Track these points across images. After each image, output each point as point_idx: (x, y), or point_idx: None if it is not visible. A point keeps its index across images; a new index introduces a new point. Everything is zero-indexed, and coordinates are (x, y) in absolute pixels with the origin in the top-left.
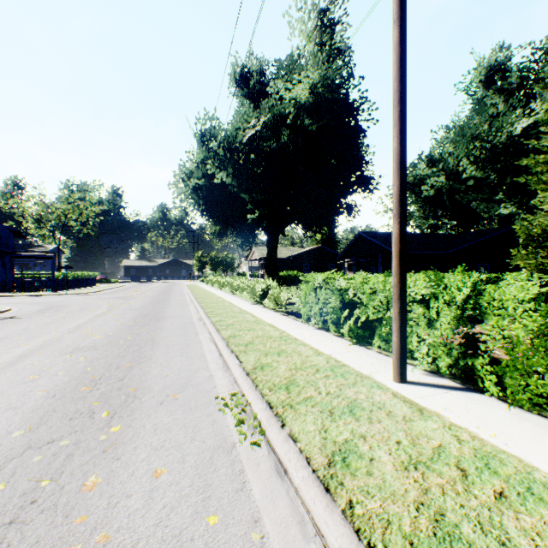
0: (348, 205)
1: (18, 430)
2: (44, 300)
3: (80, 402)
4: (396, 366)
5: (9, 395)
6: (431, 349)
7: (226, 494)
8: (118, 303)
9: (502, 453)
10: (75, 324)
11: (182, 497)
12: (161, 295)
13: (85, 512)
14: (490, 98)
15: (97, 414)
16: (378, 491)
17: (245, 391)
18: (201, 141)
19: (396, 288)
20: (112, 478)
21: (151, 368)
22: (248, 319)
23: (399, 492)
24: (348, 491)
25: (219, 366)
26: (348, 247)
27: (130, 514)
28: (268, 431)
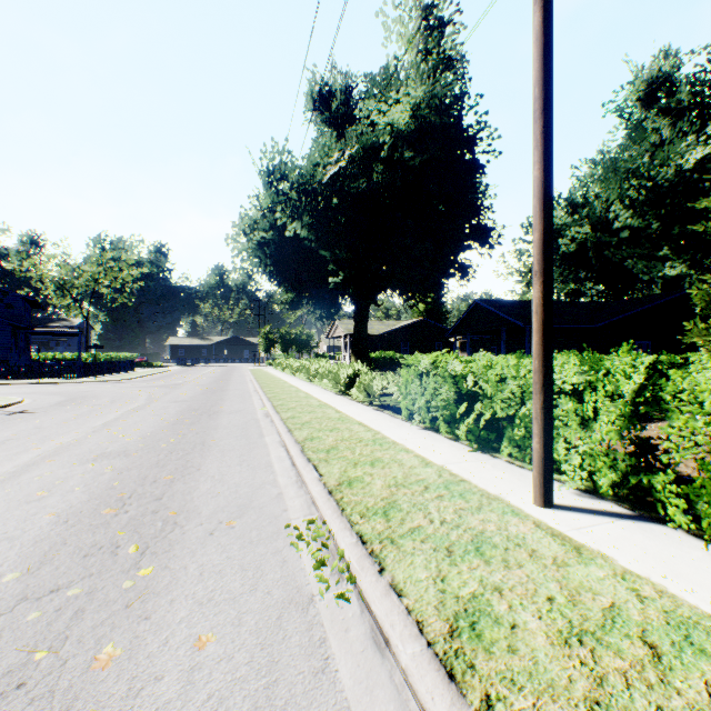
0: (460, 265)
1: (11, 571)
2: (65, 390)
3: (101, 530)
4: (538, 484)
5: (6, 519)
6: (585, 460)
7: (300, 678)
8: (160, 393)
9: (707, 619)
10: (103, 422)
11: (236, 681)
12: (216, 383)
13: (93, 704)
14: (651, 122)
15: (121, 549)
16: (527, 680)
17: (327, 517)
18: (268, 182)
19: (537, 374)
20: (136, 648)
21: (200, 483)
22: (330, 416)
23: (560, 683)
24: (482, 680)
25: (291, 480)
26: (460, 320)
27: (159, 708)
28: (360, 578)
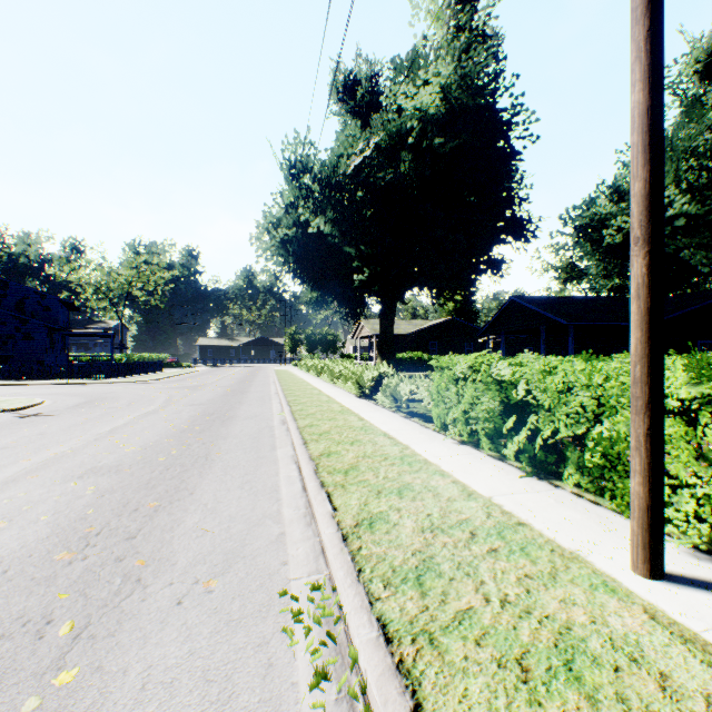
0: (493, 261)
1: None
2: (89, 391)
3: (40, 589)
4: (641, 544)
5: None
6: (704, 506)
7: None
8: (180, 395)
9: None
10: (110, 427)
11: None
12: (238, 385)
13: None
14: (711, 95)
15: (51, 628)
16: None
17: (337, 582)
18: (290, 175)
19: (639, 385)
20: None
21: (188, 513)
22: (352, 424)
23: None
24: None
25: (299, 512)
26: (494, 319)
27: None
28: None
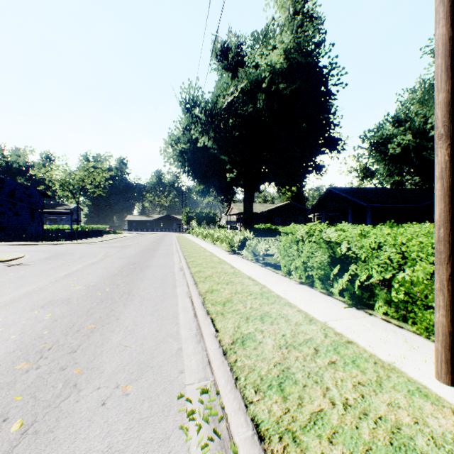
0: (316, 165)
1: None
2: (55, 249)
3: (2, 392)
4: (445, 360)
5: None
6: None
7: None
8: (114, 252)
9: None
10: (66, 273)
11: None
12: (152, 245)
13: None
14: None
15: (6, 425)
16: None
17: (220, 388)
18: (186, 109)
19: (443, 243)
20: None
21: (114, 333)
22: (227, 270)
23: None
24: None
25: (191, 332)
26: (317, 202)
27: None
28: None
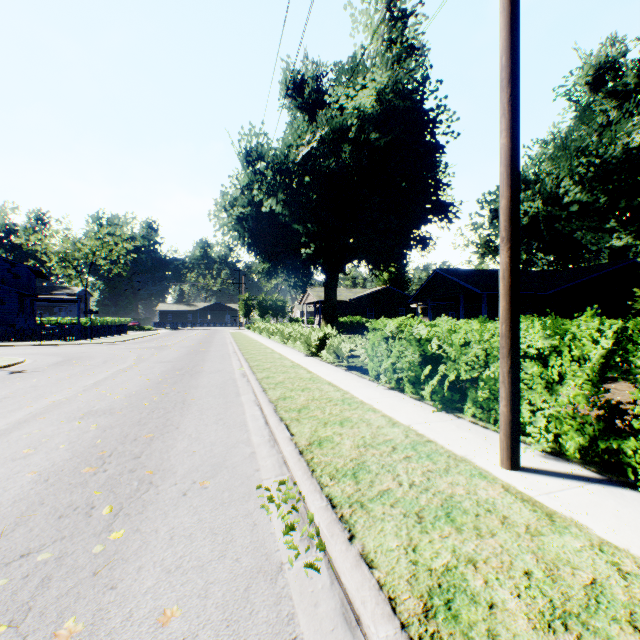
0: (421, 238)
1: None
2: (64, 351)
3: (78, 490)
4: (505, 447)
5: None
6: (551, 423)
7: None
8: (148, 354)
9: None
10: (94, 381)
11: None
12: (199, 345)
13: None
14: (599, 104)
15: (96, 510)
16: None
17: (297, 479)
18: (246, 162)
19: (504, 338)
20: (98, 623)
21: (177, 441)
22: (302, 376)
23: None
24: None
25: (264, 438)
26: (422, 288)
27: None
28: (330, 545)
